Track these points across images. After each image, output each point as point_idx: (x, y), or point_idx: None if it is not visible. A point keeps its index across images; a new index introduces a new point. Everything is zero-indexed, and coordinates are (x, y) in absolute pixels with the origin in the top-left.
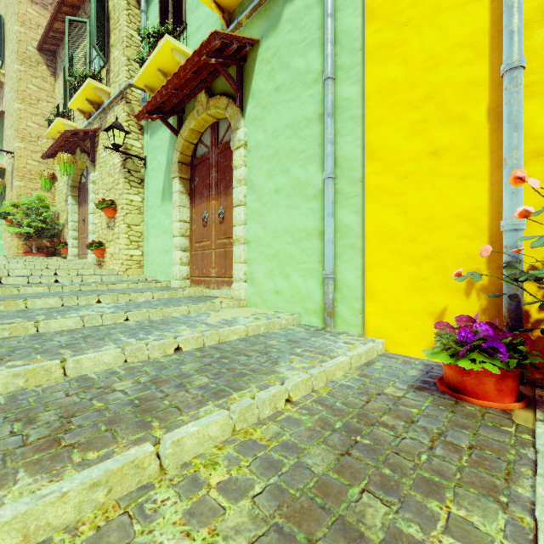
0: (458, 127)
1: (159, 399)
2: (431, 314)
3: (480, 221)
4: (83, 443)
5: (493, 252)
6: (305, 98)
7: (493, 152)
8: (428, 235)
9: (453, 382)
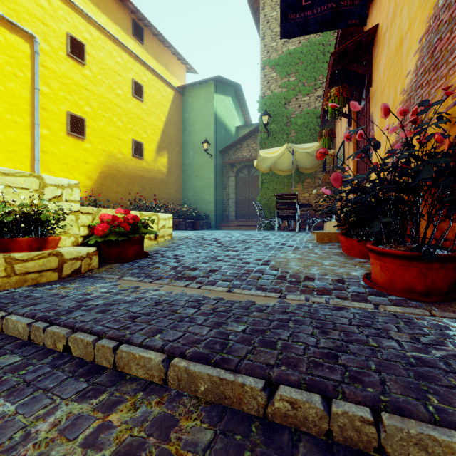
0: (23, 165)
1: None
2: None
3: None
4: None
5: None
6: None
7: None
8: None
9: None
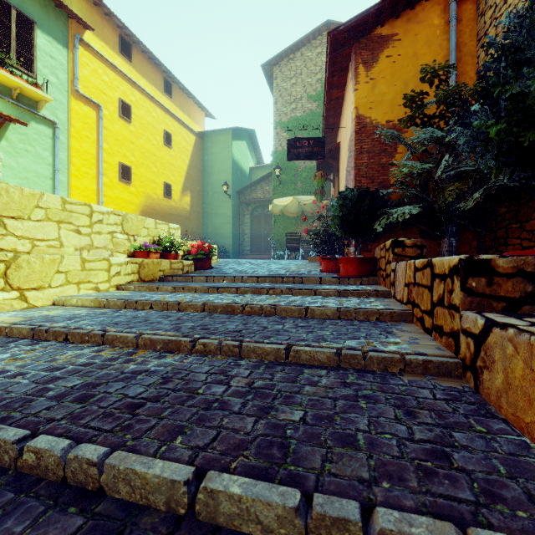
0: None
1: None
2: None
3: None
4: None
5: None
6: (44, 167)
7: None
8: None
9: None
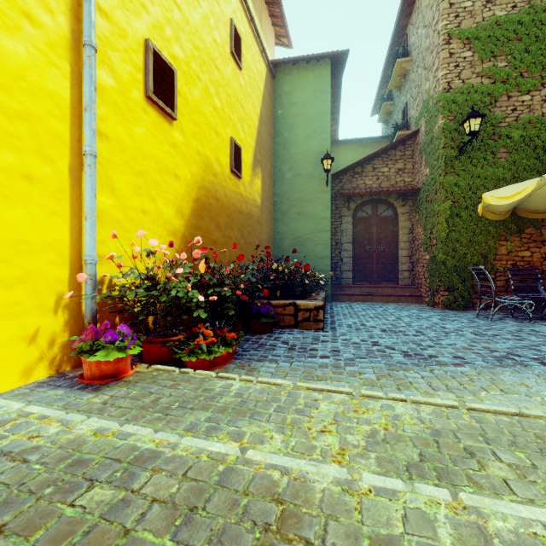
0: (49, 167)
1: (167, 502)
2: (25, 337)
3: (65, 252)
4: (271, 494)
5: (73, 277)
6: None
7: (73, 202)
8: (23, 258)
9: (111, 373)
